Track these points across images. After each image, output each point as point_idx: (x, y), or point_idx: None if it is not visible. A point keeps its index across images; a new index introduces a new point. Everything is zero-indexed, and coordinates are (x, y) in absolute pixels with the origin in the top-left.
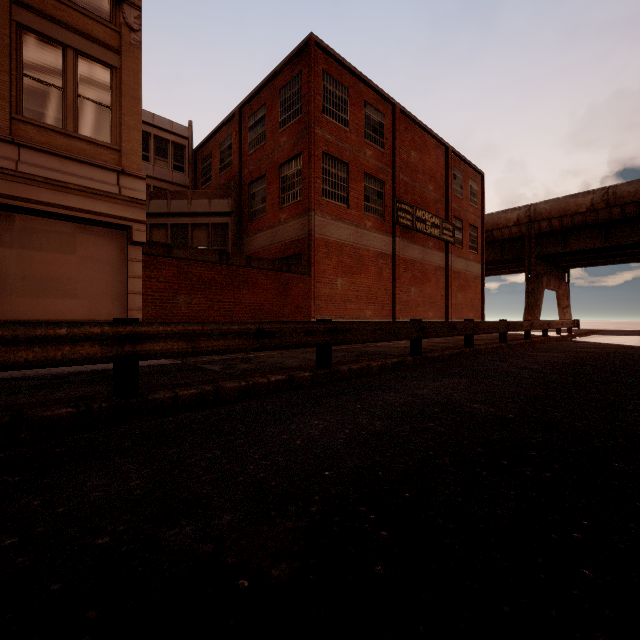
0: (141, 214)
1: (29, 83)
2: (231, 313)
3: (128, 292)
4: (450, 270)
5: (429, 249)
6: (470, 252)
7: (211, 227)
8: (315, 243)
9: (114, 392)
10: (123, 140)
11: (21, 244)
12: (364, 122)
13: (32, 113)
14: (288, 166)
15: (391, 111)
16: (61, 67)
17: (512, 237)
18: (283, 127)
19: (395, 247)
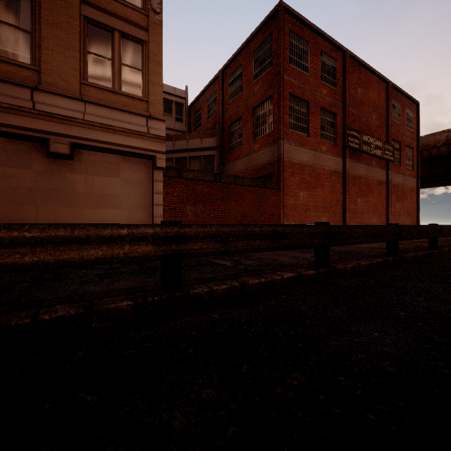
0: (162, 147)
1: (91, 58)
2: (223, 219)
3: (153, 204)
4: (390, 184)
5: (372, 167)
6: (406, 168)
7: (202, 158)
8: (283, 165)
9: (161, 286)
10: (150, 93)
11: (86, 171)
12: (320, 67)
13: (93, 79)
14: (260, 108)
15: (342, 57)
16: (111, 44)
17: (440, 155)
18: (256, 78)
19: (345, 166)
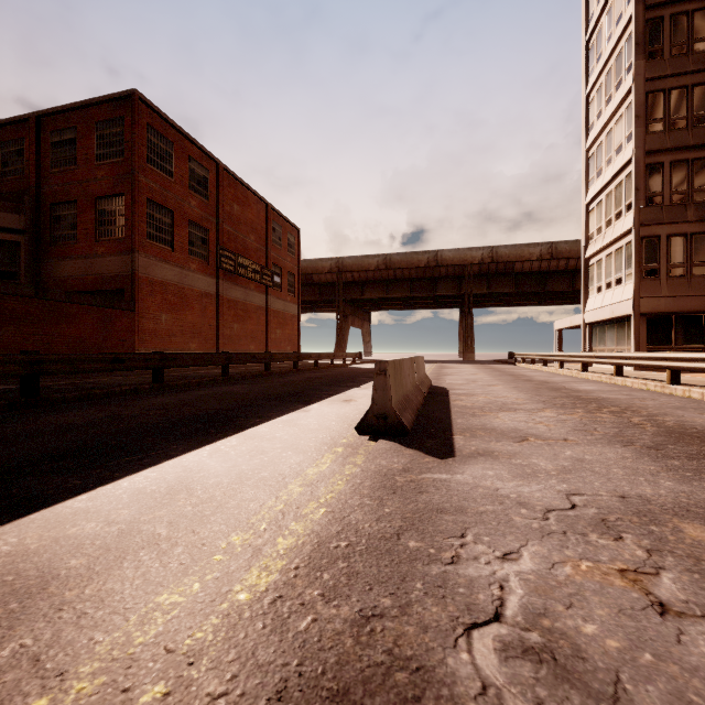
0: None
1: None
2: (49, 346)
3: None
4: (270, 310)
5: (251, 291)
6: (288, 295)
7: None
8: (139, 281)
9: (22, 395)
10: None
11: None
12: (189, 175)
13: None
14: (107, 201)
15: (215, 168)
16: None
17: (327, 282)
18: (101, 161)
19: (219, 288)
